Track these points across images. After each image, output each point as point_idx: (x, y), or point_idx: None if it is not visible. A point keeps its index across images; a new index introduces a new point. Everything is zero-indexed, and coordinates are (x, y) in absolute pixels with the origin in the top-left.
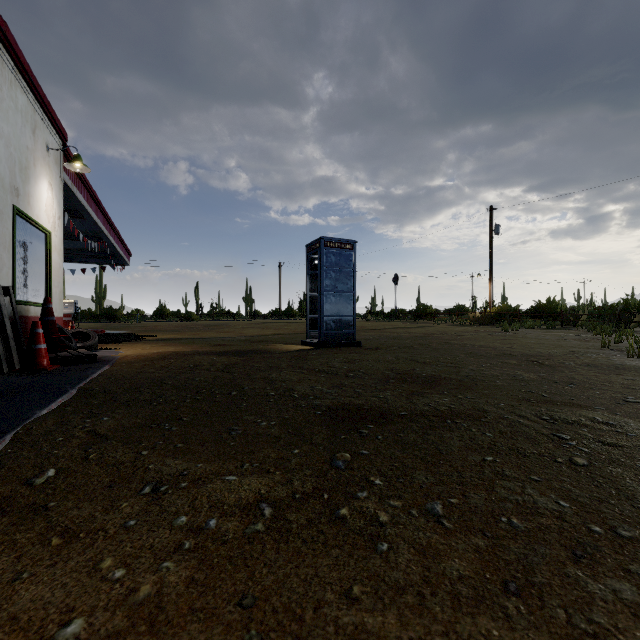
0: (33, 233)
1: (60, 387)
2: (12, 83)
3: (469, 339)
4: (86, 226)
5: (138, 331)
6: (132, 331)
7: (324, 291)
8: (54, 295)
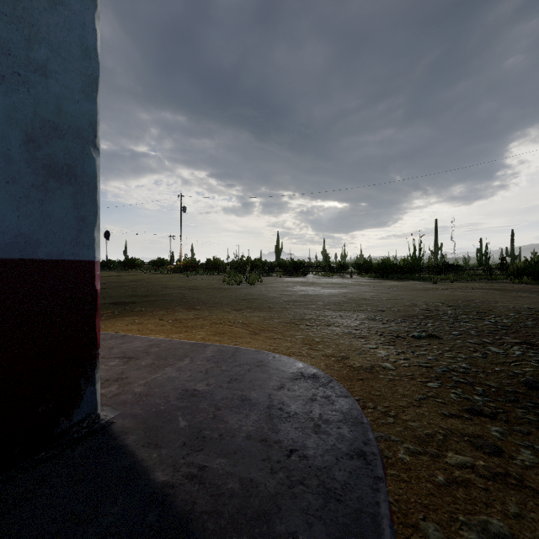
0: None
1: None
2: None
3: (166, 281)
4: None
5: None
6: None
7: None
8: None
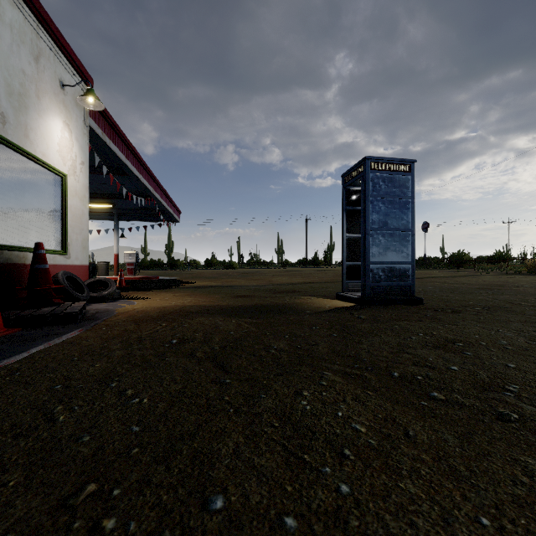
0: (39, 173)
1: None
2: None
3: None
4: (135, 185)
5: (185, 277)
6: (180, 277)
7: (370, 229)
8: (74, 242)
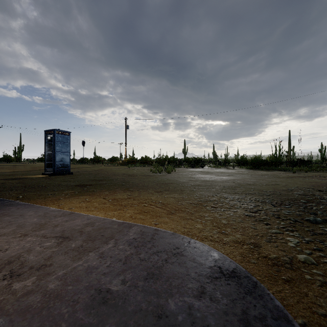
0: None
1: None
2: None
3: (115, 171)
4: None
5: None
6: None
7: (56, 152)
8: None
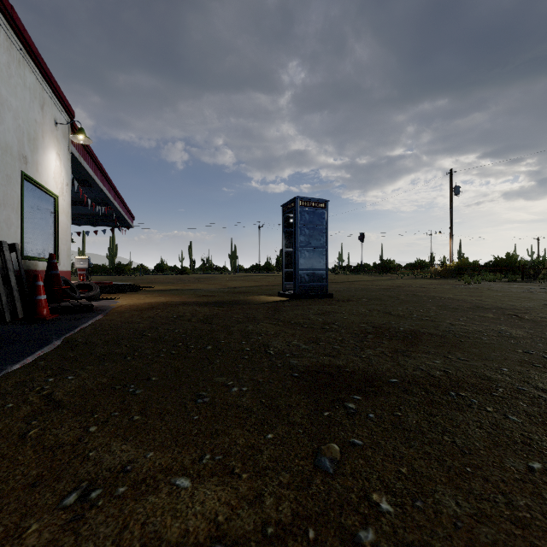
0: (42, 197)
1: (47, 338)
2: (20, 62)
3: (435, 291)
4: (95, 194)
5: (140, 283)
6: (135, 283)
7: (298, 247)
8: (62, 252)
